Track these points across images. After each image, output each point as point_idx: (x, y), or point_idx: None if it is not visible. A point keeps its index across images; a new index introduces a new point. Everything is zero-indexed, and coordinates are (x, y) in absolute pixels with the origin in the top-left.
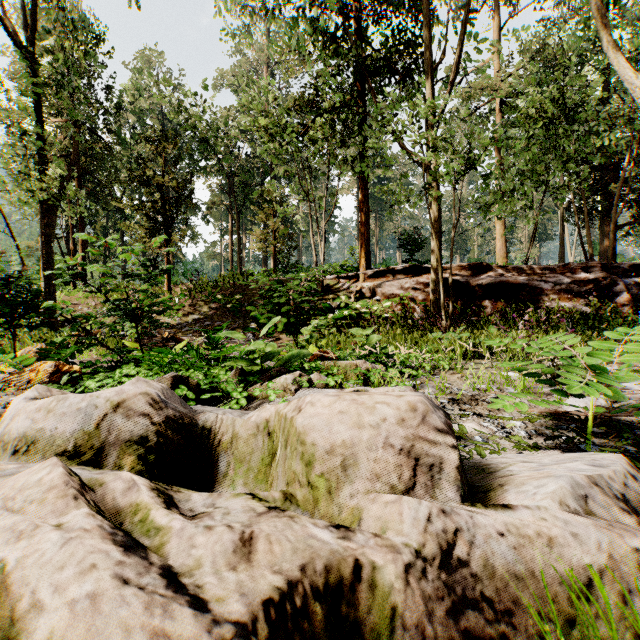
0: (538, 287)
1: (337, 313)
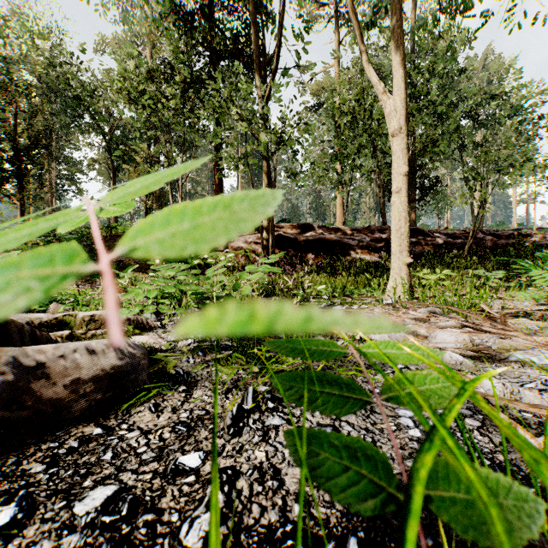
0: (347, 243)
1: (189, 263)
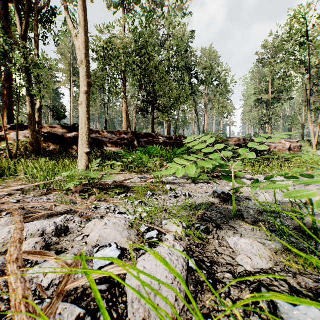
0: (102, 140)
1: None
